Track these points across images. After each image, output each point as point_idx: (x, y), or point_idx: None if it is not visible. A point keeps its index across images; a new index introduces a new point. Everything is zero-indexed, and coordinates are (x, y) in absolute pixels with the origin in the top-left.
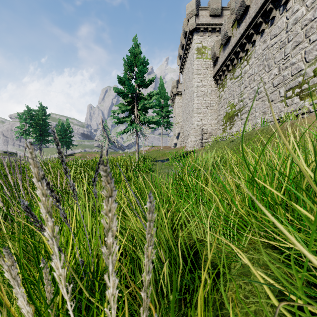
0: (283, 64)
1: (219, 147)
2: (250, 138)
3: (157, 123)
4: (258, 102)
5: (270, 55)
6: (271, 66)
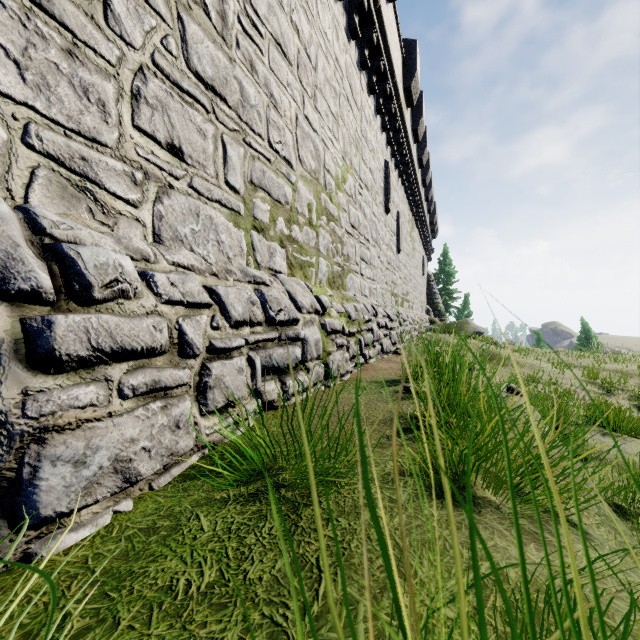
0: (242, 26)
1: None
2: None
3: None
4: None
5: None
6: None
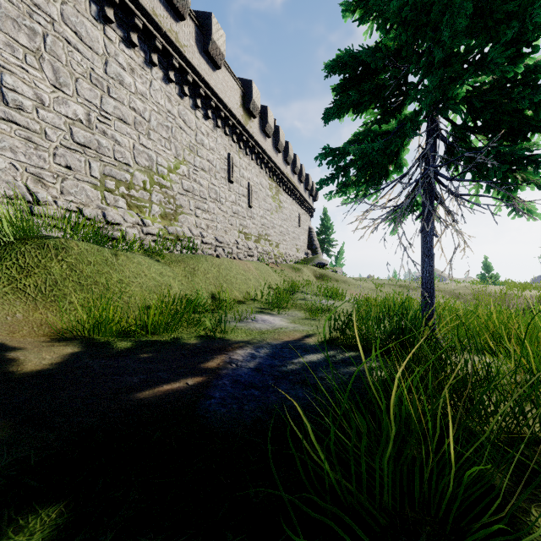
0: (99, 120)
1: (157, 272)
2: (229, 268)
3: (333, 176)
4: (6, 128)
5: (62, 54)
6: (65, 83)
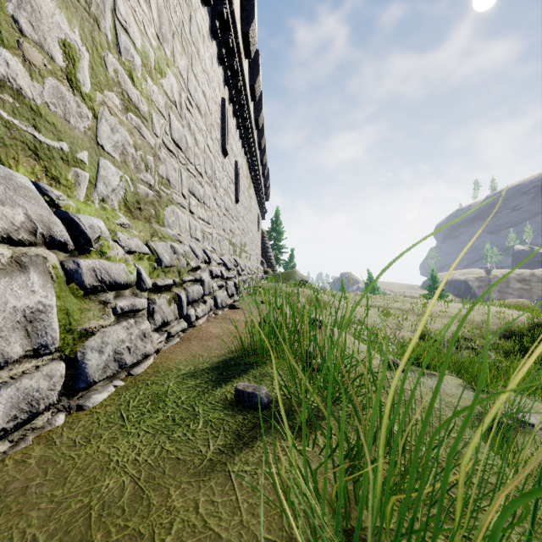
0: None
1: None
2: None
3: None
4: None
5: None
6: None
